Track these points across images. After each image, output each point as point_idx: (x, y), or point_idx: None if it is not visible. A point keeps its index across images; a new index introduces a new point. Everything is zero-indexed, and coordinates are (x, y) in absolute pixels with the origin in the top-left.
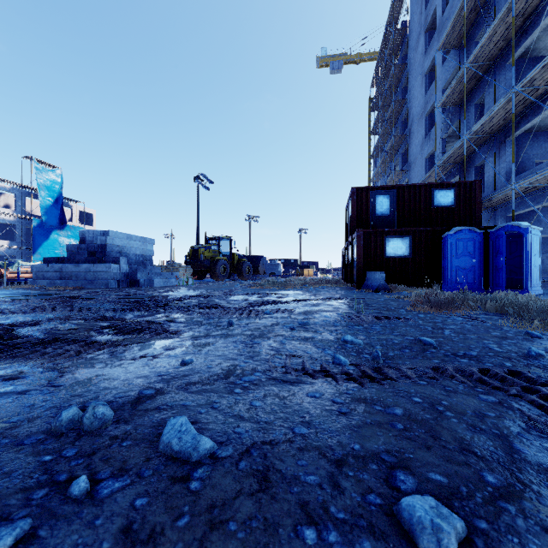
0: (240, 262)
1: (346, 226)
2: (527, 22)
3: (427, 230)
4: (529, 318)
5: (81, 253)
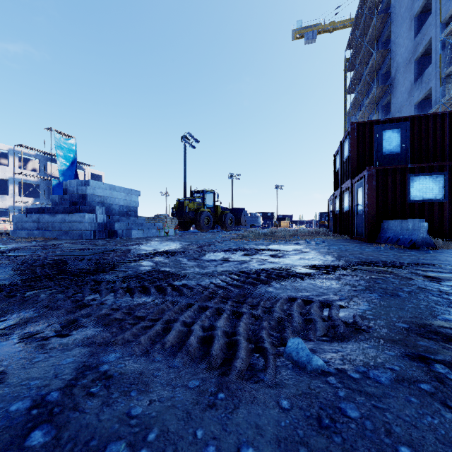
0: (223, 214)
1: (335, 173)
2: None
3: None
4: None
5: (64, 203)
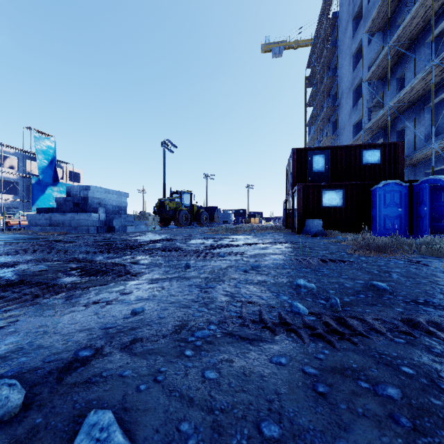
0: (198, 212)
1: (287, 181)
2: (443, 5)
3: (358, 184)
4: None
5: (68, 204)
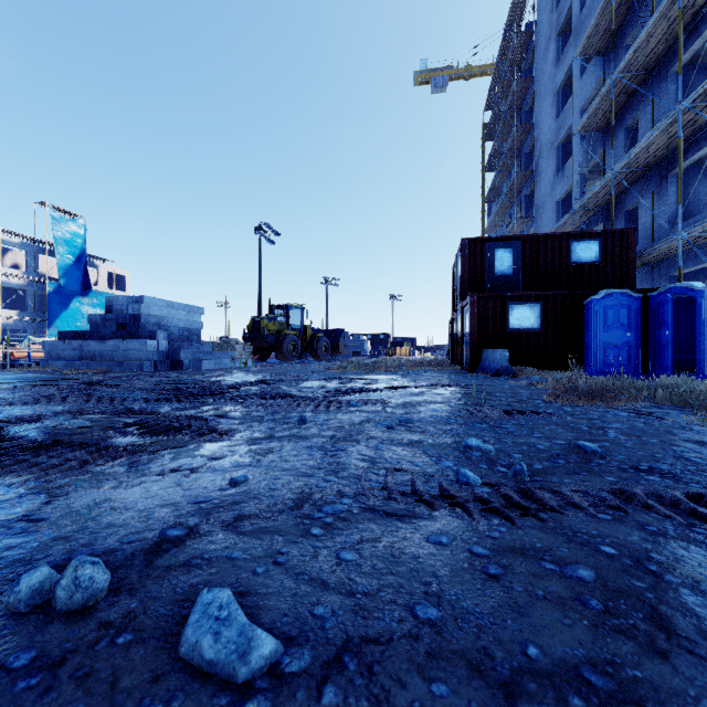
0: (314, 338)
1: (454, 290)
2: (697, 16)
3: (564, 294)
4: None
5: (108, 325)
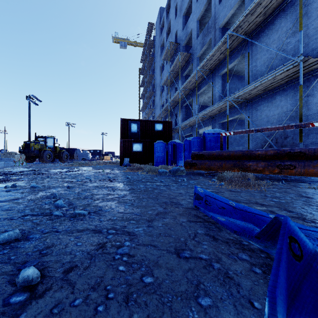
0: (60, 152)
1: None
2: (186, 63)
3: (149, 141)
4: (147, 171)
5: None
